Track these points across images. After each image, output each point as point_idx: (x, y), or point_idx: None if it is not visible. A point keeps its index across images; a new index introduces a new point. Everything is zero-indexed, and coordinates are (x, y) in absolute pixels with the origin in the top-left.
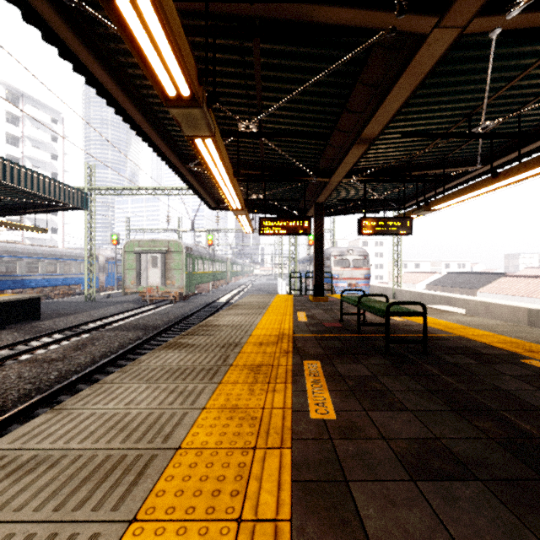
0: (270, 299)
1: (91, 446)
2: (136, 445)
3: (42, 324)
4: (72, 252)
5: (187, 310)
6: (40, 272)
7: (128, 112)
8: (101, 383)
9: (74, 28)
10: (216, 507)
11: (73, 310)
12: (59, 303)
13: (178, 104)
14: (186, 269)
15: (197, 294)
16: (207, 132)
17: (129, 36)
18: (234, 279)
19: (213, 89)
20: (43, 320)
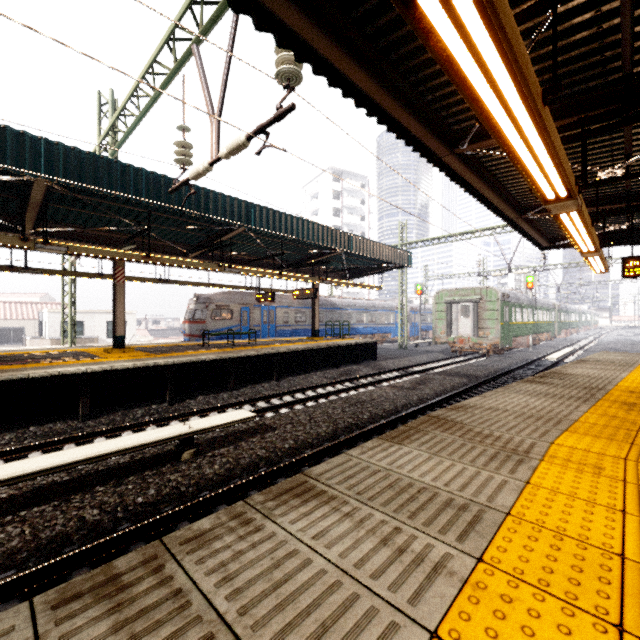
0: (639, 358)
1: (518, 410)
2: (546, 415)
3: (380, 363)
4: (384, 304)
5: (506, 365)
6: (364, 321)
7: (481, 193)
8: (495, 391)
9: (464, 162)
10: (614, 438)
11: (394, 355)
12: (379, 349)
13: (554, 202)
14: (501, 319)
15: (511, 349)
16: (575, 209)
17: (534, 186)
18: (563, 333)
19: (584, 179)
20: (378, 360)
